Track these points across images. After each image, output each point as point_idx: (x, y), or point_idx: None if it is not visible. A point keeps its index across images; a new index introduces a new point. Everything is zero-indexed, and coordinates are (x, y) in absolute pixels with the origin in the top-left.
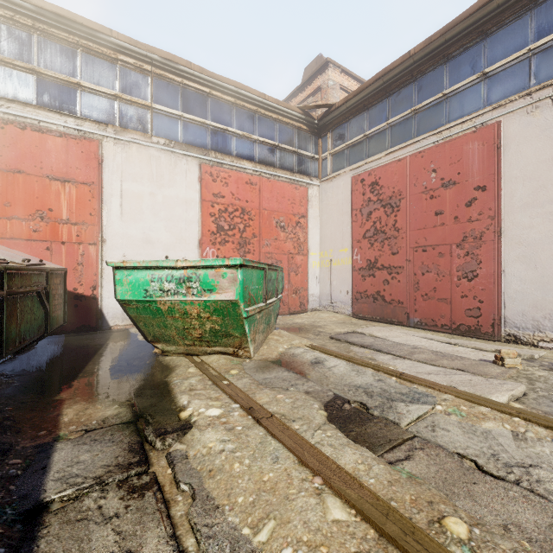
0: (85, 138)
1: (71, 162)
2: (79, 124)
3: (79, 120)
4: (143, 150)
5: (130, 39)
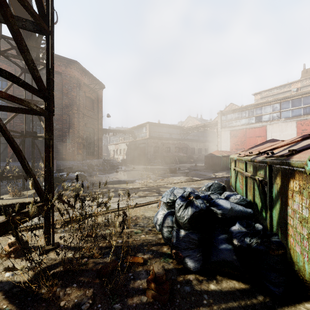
0: (262, 126)
1: (260, 132)
2: (262, 124)
3: (262, 123)
4: (277, 124)
5: (272, 98)
